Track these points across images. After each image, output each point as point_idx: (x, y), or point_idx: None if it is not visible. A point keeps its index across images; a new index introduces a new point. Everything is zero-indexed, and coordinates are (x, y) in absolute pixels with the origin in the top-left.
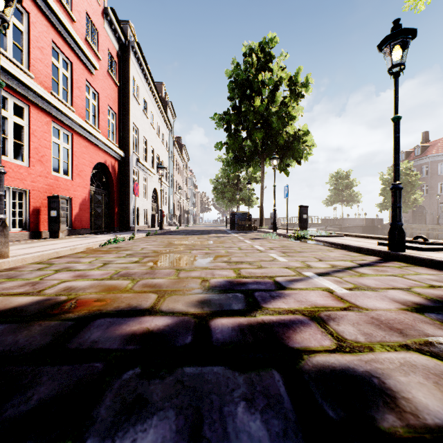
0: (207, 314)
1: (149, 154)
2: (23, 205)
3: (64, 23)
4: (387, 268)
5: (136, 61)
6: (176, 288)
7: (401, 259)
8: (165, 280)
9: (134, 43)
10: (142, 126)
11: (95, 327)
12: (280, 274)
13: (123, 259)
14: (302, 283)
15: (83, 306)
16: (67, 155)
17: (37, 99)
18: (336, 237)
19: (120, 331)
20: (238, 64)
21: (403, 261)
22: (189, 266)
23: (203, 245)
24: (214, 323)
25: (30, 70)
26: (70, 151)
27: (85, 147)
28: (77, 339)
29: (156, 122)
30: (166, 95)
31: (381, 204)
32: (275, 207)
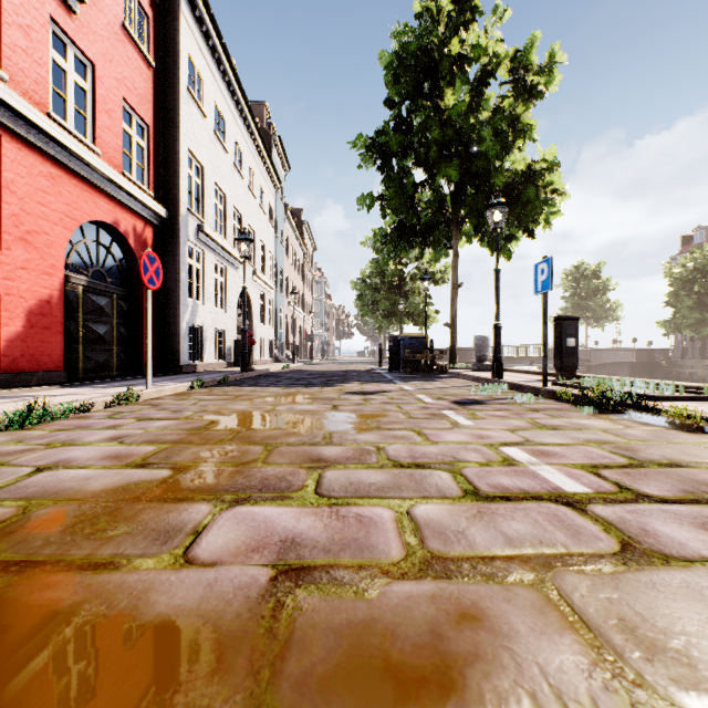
0: None
1: (230, 223)
2: None
3: None
4: None
5: (197, 27)
6: None
7: None
8: None
9: None
10: (212, 163)
11: None
12: None
13: None
14: None
15: None
16: None
17: None
18: None
19: None
20: (407, 25)
21: None
22: None
23: (309, 442)
24: None
25: None
26: None
27: (48, 178)
28: None
29: (246, 164)
30: (272, 127)
31: (668, 322)
32: (498, 320)
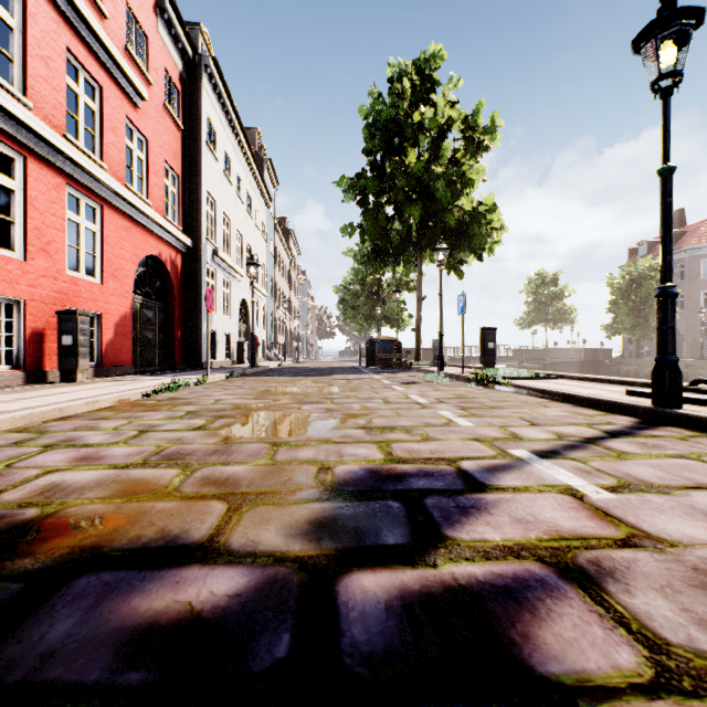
0: (328, 559)
1: (233, 244)
2: (14, 327)
3: (87, 18)
4: (663, 441)
5: (212, 90)
6: (267, 487)
7: (679, 423)
8: (247, 468)
9: (209, 59)
10: (222, 197)
11: (67, 600)
12: (467, 454)
13: (177, 423)
14: (515, 475)
15: (63, 537)
16: (93, 242)
17: (38, 145)
18: (546, 379)
19: (123, 614)
20: (380, 95)
21: (684, 427)
22: (295, 437)
23: (323, 394)
24: (344, 588)
25: (25, 95)
26: (99, 235)
27: (125, 230)
28: (8, 645)
29: (245, 191)
30: (263, 148)
31: (610, 326)
32: (441, 330)
